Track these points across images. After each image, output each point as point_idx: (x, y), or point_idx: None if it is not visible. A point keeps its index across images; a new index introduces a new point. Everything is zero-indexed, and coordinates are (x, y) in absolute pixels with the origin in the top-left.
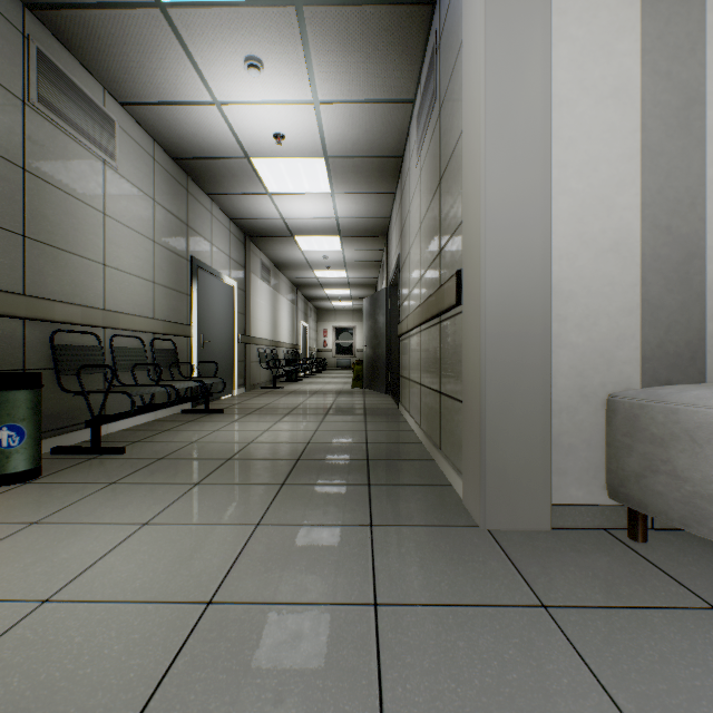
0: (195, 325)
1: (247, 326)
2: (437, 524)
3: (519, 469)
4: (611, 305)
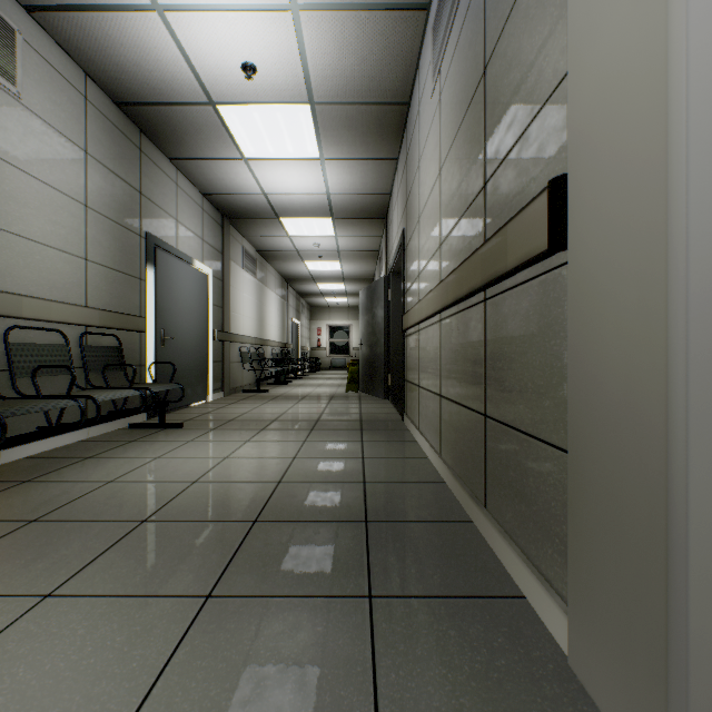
0: (152, 318)
1: (226, 322)
2: None
3: None
4: None
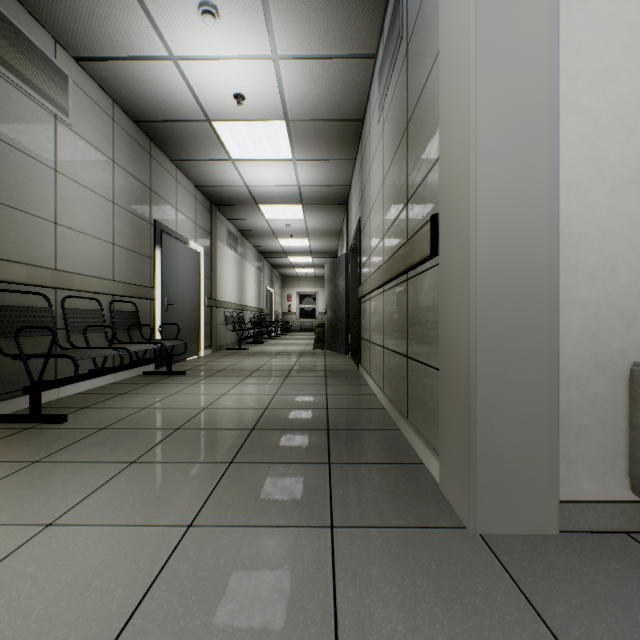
0: (159, 288)
1: (214, 291)
2: (414, 524)
3: (519, 457)
4: (632, 251)
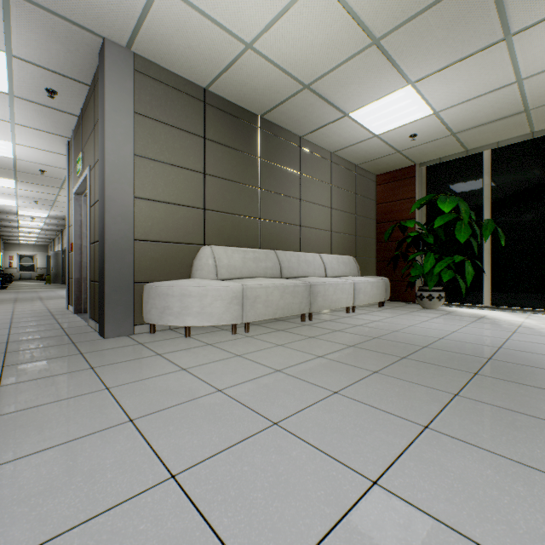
0: None
1: None
2: None
3: None
4: None
